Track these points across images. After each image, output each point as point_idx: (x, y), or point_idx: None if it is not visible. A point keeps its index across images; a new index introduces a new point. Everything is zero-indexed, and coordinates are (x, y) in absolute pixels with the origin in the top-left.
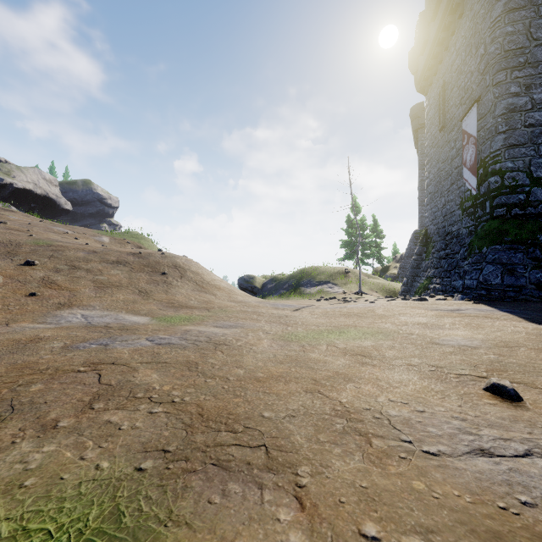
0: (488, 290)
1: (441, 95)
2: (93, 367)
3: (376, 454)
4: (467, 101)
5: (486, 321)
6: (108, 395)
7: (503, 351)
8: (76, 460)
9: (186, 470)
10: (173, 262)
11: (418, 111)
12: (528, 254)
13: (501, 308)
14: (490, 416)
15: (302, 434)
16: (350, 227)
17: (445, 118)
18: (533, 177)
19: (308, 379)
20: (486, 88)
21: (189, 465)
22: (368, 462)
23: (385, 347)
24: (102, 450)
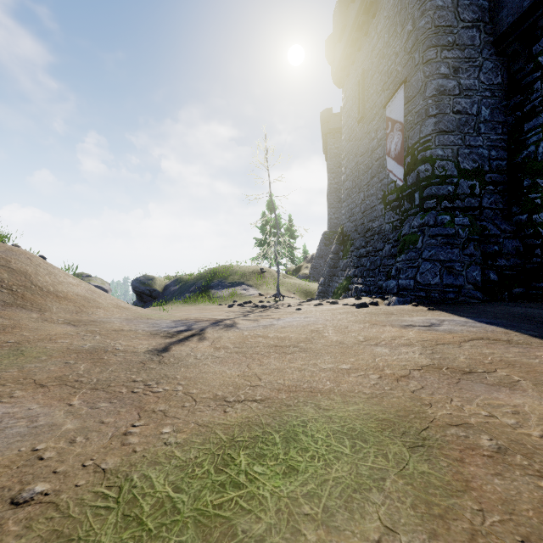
0: (427, 291)
1: (361, 83)
2: None
3: None
4: (390, 85)
5: (517, 351)
6: None
7: None
8: None
9: None
10: None
11: (328, 116)
12: (463, 250)
13: (472, 317)
14: None
15: None
16: (264, 225)
17: (364, 108)
18: (460, 168)
19: None
20: (415, 67)
21: None
22: None
23: None
24: None
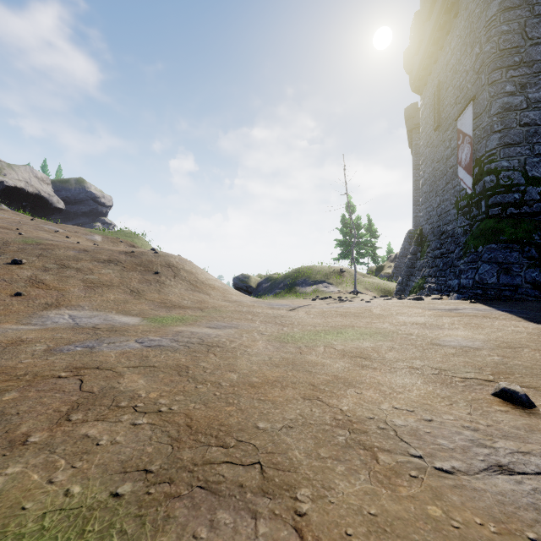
0: (484, 289)
1: (436, 94)
2: (75, 372)
3: (384, 472)
4: (462, 100)
5: (485, 321)
6: (89, 405)
7: (506, 352)
8: (43, 484)
9: (170, 495)
10: (166, 261)
11: (413, 111)
12: (523, 253)
13: (499, 307)
14: (504, 425)
15: (301, 448)
16: (345, 226)
17: (439, 117)
18: (528, 176)
19: (306, 384)
20: (481, 87)
21: (173, 488)
22: (376, 483)
23: (385, 349)
24: (74, 471)
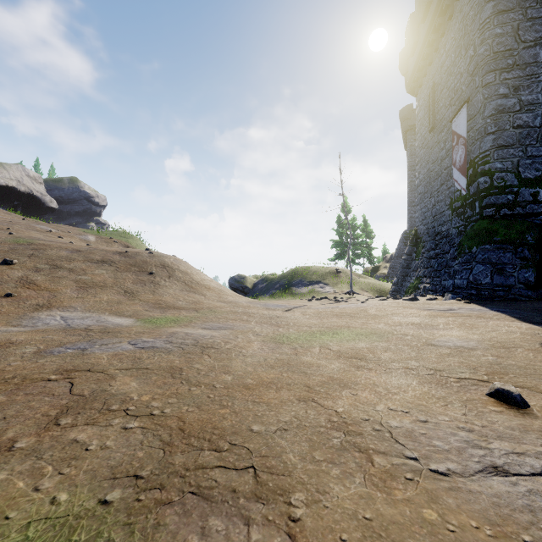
0: (478, 289)
1: (431, 96)
2: (66, 374)
3: (379, 475)
4: (456, 102)
5: (479, 321)
6: (79, 408)
7: (501, 352)
8: (29, 491)
9: (160, 502)
10: (161, 262)
11: (408, 113)
12: (516, 254)
13: (492, 308)
14: (498, 425)
15: (296, 451)
16: (341, 227)
17: (434, 119)
18: (521, 178)
19: (301, 386)
20: (475, 89)
21: (164, 495)
22: (371, 486)
23: (380, 349)
24: (61, 478)
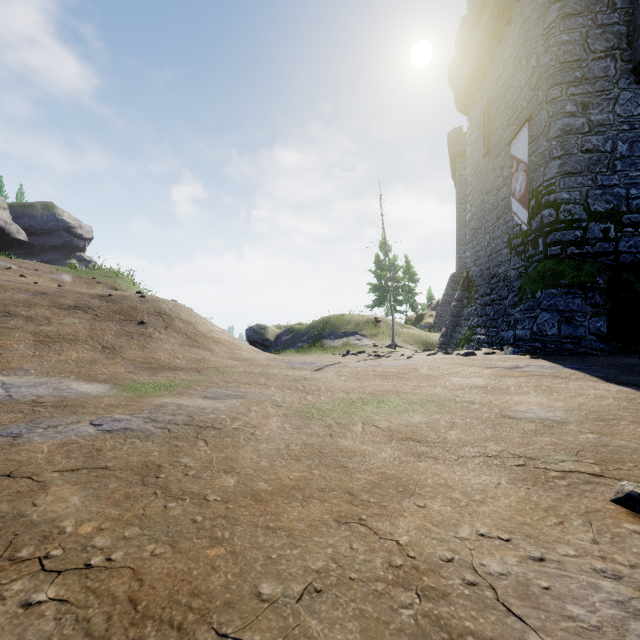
0: (543, 341)
1: (486, 114)
2: None
3: None
4: (515, 121)
5: (557, 382)
6: None
7: (600, 426)
8: None
9: None
10: (155, 308)
11: (456, 137)
12: (587, 300)
13: (565, 364)
14: None
15: None
16: (380, 268)
17: (489, 141)
18: (590, 211)
19: (340, 492)
20: (539, 106)
21: None
22: None
23: (444, 425)
24: None
